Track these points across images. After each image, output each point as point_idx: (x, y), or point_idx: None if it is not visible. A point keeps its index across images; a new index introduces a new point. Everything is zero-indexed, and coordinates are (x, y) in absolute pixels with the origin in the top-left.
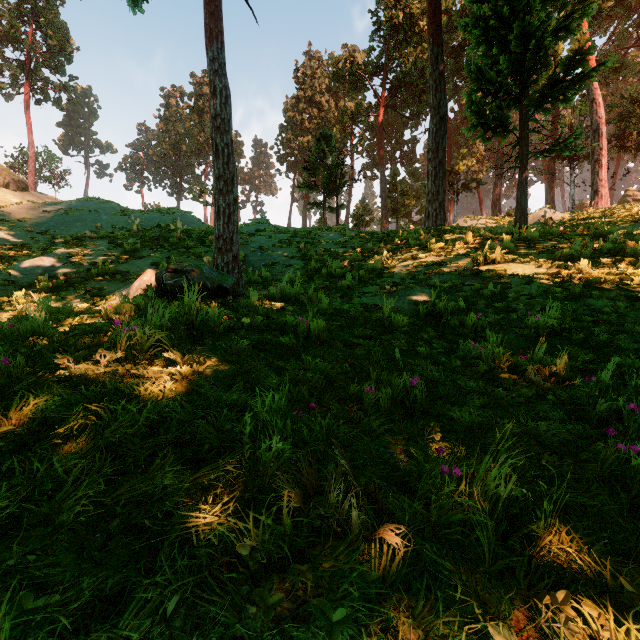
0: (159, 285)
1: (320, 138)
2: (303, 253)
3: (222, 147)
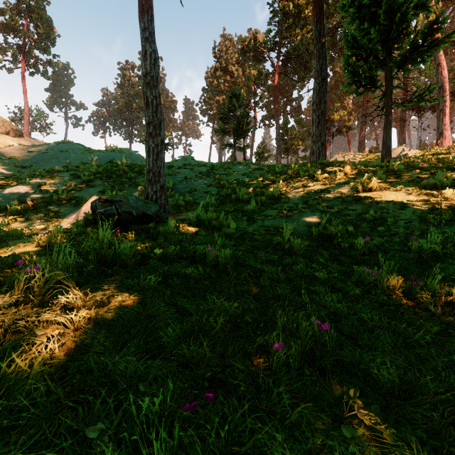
0: (93, 212)
1: (231, 96)
2: (218, 182)
3: (151, 99)
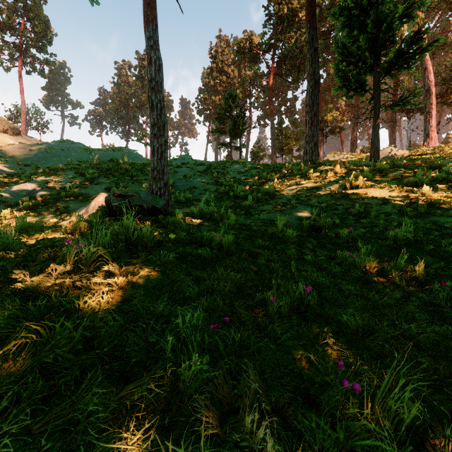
0: (108, 206)
1: (228, 97)
2: (216, 180)
3: (156, 102)
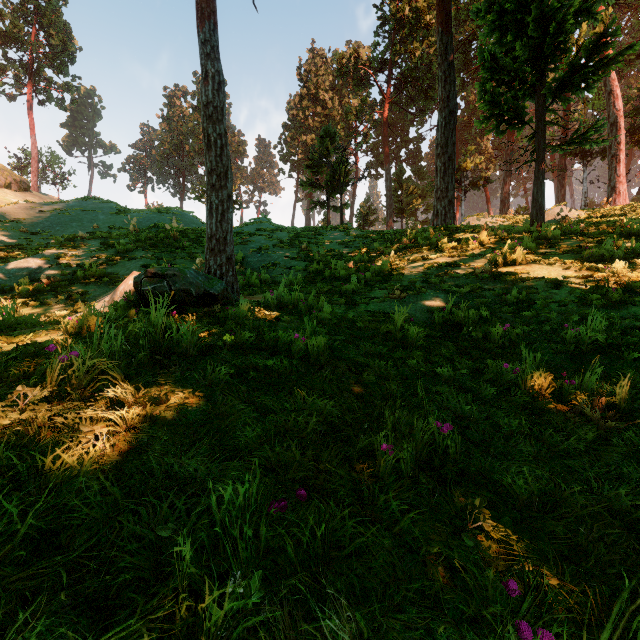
0: (137, 291)
1: (324, 135)
2: (305, 254)
3: (214, 138)
